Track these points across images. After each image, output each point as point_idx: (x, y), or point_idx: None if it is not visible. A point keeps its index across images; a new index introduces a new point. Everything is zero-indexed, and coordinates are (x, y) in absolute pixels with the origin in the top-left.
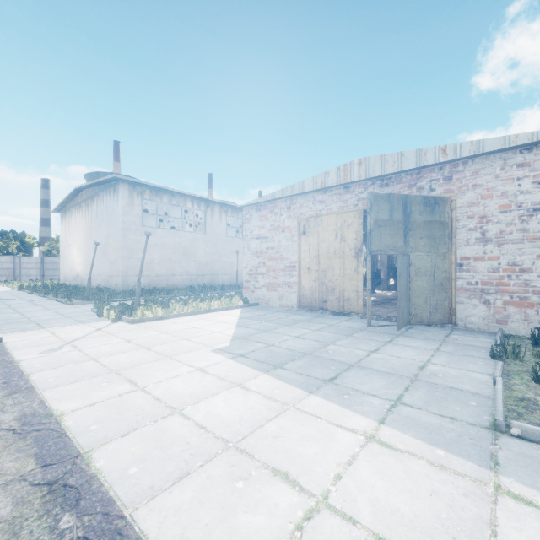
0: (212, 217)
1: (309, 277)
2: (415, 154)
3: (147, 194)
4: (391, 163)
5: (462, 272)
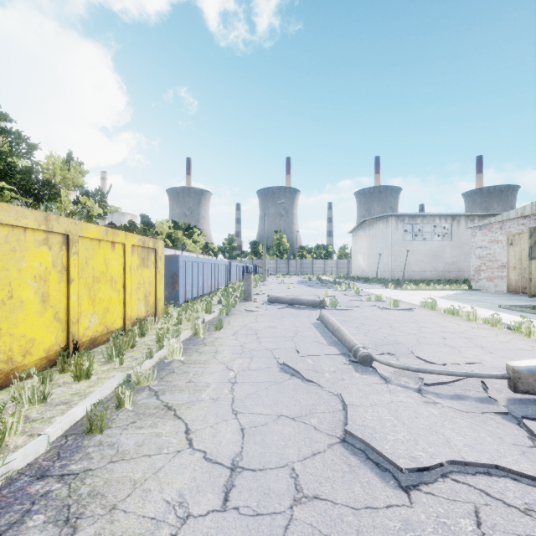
0: (457, 227)
1: (514, 272)
2: None
3: (406, 220)
4: None
5: None
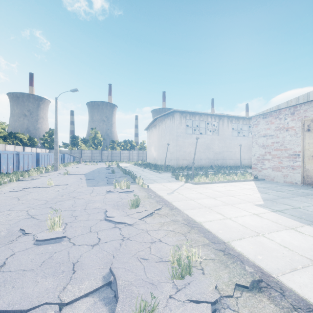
0: (222, 125)
1: None
2: None
3: (188, 117)
4: None
5: None
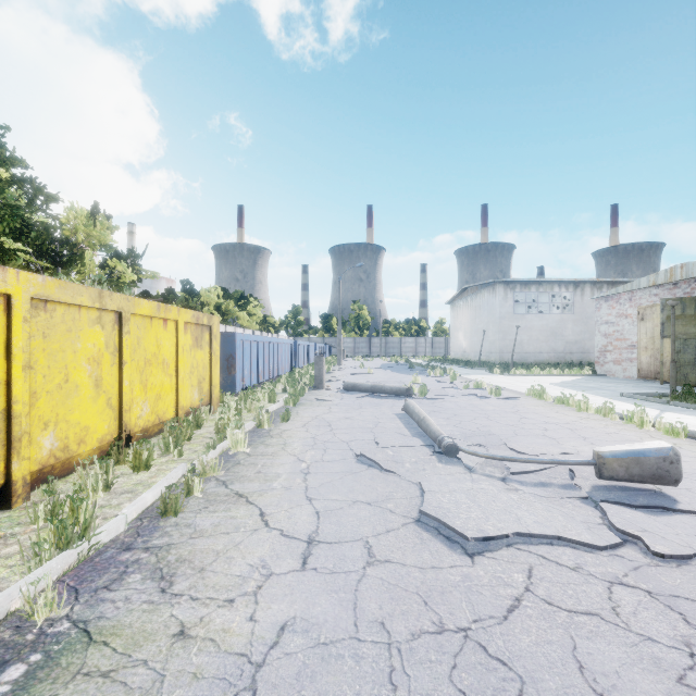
0: (581, 296)
1: (645, 354)
2: None
3: (517, 288)
4: None
5: None
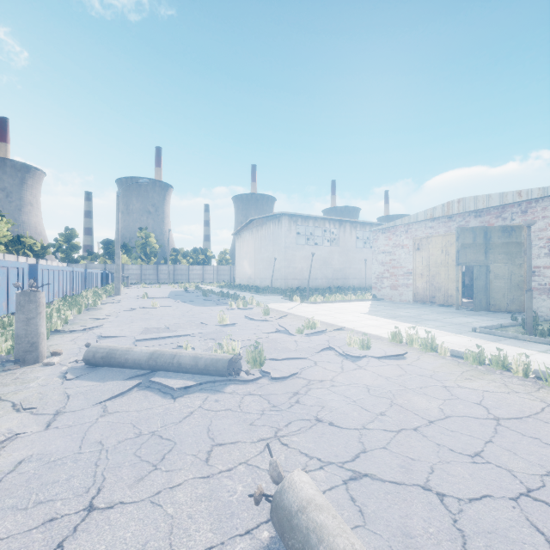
0: (344, 233)
1: (421, 280)
2: (499, 196)
3: (299, 221)
4: (481, 202)
5: (535, 277)
